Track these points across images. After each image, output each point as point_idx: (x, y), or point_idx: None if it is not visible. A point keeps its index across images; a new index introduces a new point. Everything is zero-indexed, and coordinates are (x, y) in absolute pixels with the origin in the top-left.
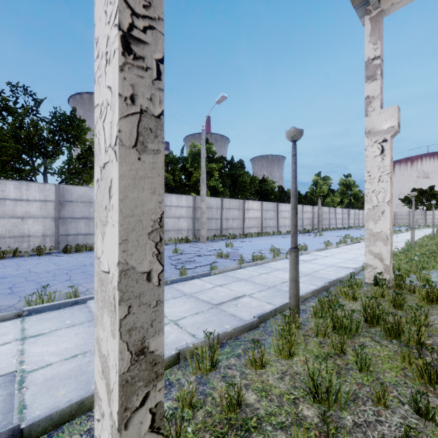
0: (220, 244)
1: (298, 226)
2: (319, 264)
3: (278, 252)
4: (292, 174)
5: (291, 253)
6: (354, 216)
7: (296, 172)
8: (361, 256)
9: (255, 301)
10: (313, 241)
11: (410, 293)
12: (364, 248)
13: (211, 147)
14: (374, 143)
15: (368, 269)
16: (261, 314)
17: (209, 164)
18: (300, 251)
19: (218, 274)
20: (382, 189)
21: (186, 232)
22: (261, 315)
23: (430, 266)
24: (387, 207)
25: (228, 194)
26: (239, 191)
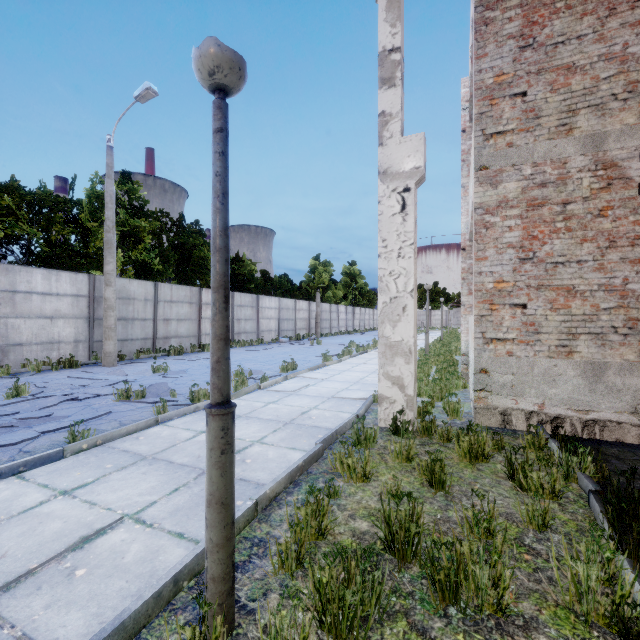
0: (144, 367)
1: (289, 330)
2: (311, 396)
3: (244, 379)
4: (214, 187)
5: (210, 421)
6: (360, 316)
7: (226, 181)
8: (370, 375)
9: (142, 537)
10: (307, 353)
11: (444, 443)
12: (373, 360)
13: (138, 189)
14: (391, 192)
15: (384, 404)
16: (113, 626)
17: (133, 220)
18: (285, 372)
19: (90, 448)
20: (404, 271)
21: (72, 346)
22: (114, 632)
23: (453, 386)
24: (410, 300)
25: (177, 278)
26: (196, 273)
